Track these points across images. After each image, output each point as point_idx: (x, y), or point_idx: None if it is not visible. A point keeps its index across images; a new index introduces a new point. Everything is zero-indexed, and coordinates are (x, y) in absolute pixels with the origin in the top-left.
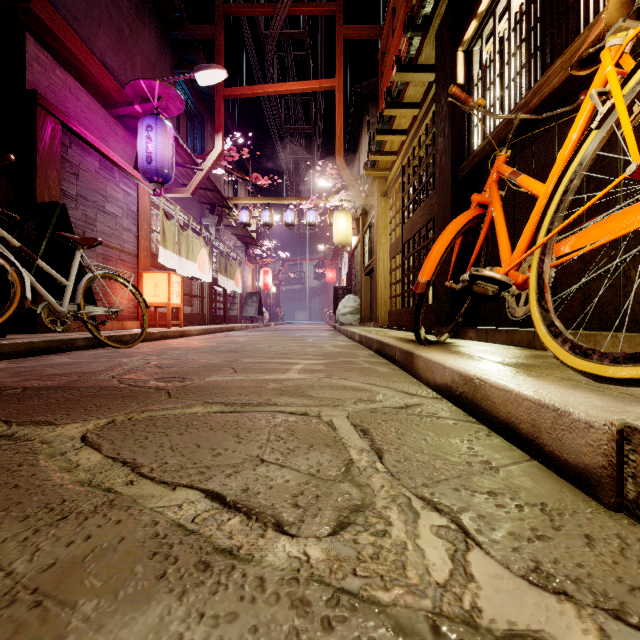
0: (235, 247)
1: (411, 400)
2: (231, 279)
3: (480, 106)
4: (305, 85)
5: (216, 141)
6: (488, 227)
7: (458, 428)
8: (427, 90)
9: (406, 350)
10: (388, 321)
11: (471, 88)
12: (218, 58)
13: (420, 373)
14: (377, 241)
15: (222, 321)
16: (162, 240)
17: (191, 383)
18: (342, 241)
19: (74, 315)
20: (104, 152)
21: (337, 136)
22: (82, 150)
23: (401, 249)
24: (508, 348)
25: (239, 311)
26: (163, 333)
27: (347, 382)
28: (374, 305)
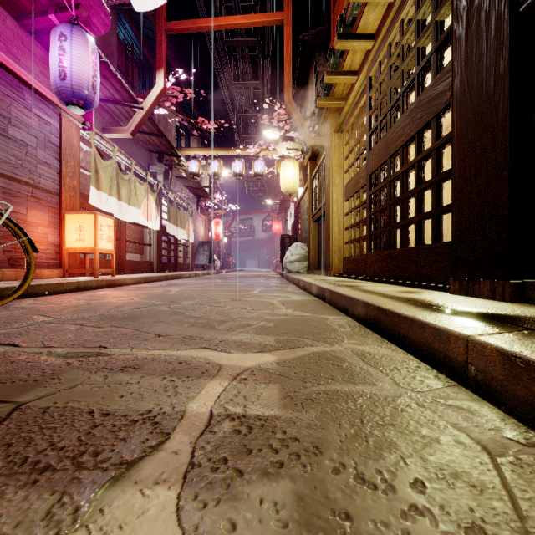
0: (187, 198)
1: None
2: (182, 228)
3: None
4: (252, 18)
5: (157, 78)
6: None
7: None
8: None
9: None
10: (343, 269)
11: None
12: None
13: None
14: (330, 181)
15: (173, 268)
16: (94, 180)
17: None
18: (289, 189)
19: None
20: (2, 61)
21: (285, 72)
22: None
23: (367, 181)
24: None
25: (191, 259)
26: (80, 283)
27: None
28: (326, 251)
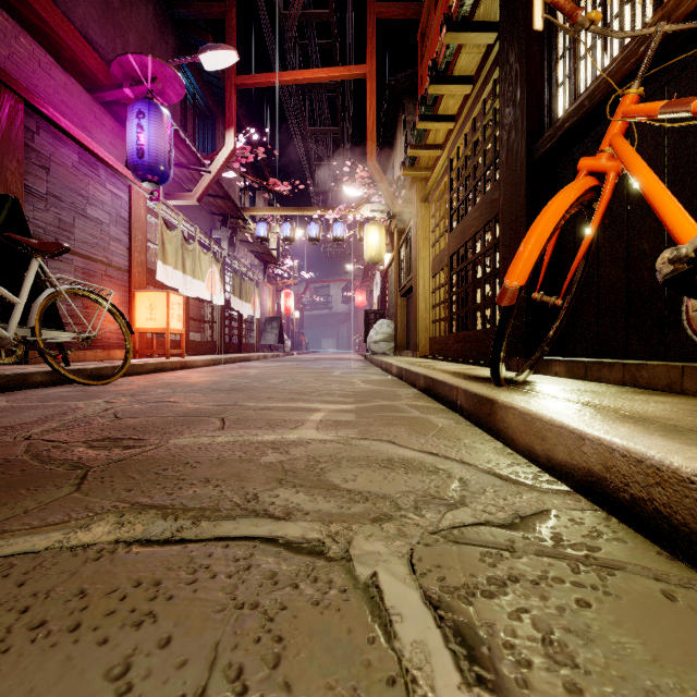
0: (252, 266)
1: (520, 499)
2: (247, 302)
3: (592, 23)
4: (331, 72)
5: (226, 138)
6: (606, 207)
7: (695, 619)
8: (484, 58)
9: (479, 394)
10: (430, 350)
11: (554, 34)
12: (229, 40)
13: (511, 435)
14: (416, 255)
15: (237, 350)
16: (161, 254)
17: (139, 451)
18: (374, 257)
19: (23, 342)
20: (84, 143)
21: (369, 132)
22: (54, 138)
23: (448, 262)
24: (638, 392)
25: (257, 338)
26: (158, 364)
27: (393, 449)
28: (413, 331)
